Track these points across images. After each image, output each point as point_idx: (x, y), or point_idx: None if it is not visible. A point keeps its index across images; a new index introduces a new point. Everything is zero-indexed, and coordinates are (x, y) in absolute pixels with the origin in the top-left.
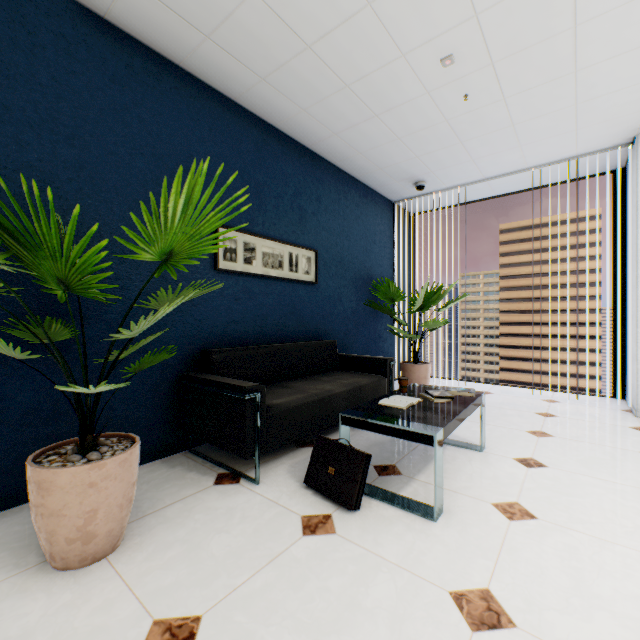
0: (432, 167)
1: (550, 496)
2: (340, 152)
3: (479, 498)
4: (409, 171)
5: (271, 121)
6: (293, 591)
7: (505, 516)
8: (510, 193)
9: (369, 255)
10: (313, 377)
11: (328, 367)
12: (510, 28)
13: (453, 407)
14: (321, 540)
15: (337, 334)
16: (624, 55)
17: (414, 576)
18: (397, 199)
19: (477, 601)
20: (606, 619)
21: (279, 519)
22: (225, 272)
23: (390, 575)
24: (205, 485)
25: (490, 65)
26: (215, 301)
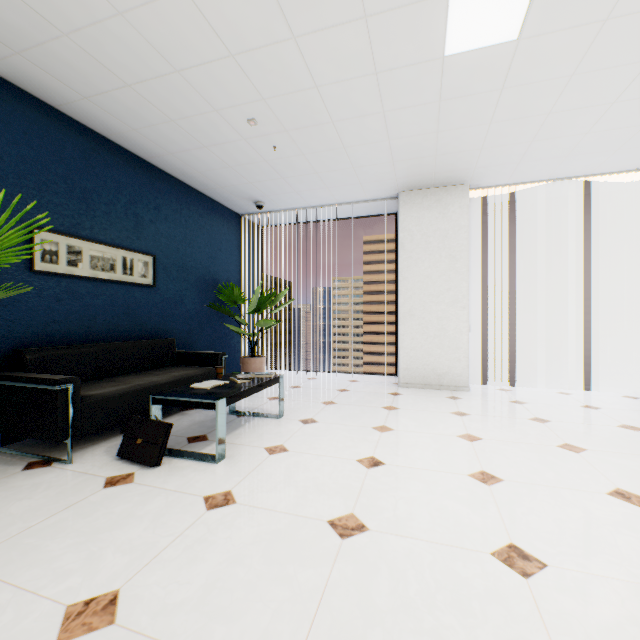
0: (266, 192)
1: (306, 438)
2: (179, 168)
3: (258, 446)
4: (247, 192)
5: (101, 131)
6: (83, 519)
7: (269, 453)
8: (333, 219)
9: (215, 261)
10: (146, 372)
11: (165, 363)
12: (291, 113)
13: (248, 385)
14: (119, 488)
15: (179, 333)
16: (370, 145)
17: (184, 494)
18: (244, 213)
19: (220, 497)
20: (291, 490)
21: (85, 482)
22: (44, 273)
23: (166, 496)
24: (12, 472)
25: (285, 131)
26: (31, 302)
